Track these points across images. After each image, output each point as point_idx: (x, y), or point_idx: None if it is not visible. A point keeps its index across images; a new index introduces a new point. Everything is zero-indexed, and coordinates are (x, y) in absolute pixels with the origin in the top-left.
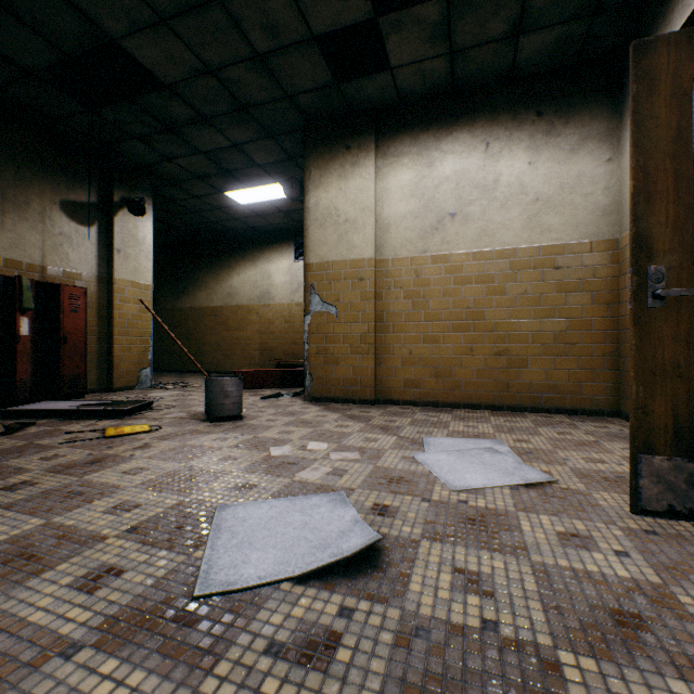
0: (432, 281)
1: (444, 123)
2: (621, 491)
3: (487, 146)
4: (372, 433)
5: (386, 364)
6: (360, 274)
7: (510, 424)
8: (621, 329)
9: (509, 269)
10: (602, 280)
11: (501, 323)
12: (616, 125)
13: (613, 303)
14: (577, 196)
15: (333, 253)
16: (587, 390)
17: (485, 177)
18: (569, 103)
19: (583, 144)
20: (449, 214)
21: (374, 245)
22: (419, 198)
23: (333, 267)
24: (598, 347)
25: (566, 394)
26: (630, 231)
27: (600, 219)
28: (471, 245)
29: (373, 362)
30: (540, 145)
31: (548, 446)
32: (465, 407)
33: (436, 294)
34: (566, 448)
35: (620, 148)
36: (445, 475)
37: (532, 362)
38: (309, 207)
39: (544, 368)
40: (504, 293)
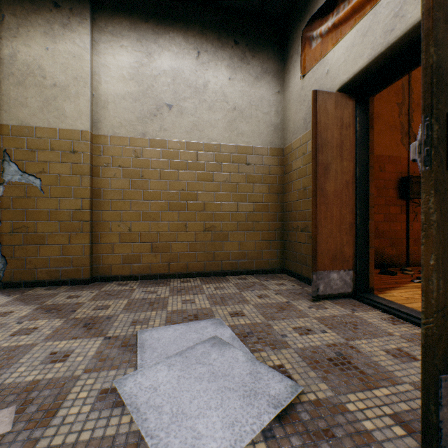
0: (151, 163)
1: (162, 20)
2: (360, 383)
3: (198, 55)
4: (68, 338)
5: (104, 241)
6: (73, 146)
7: (220, 292)
8: (286, 211)
9: (215, 160)
10: (275, 176)
11: (209, 204)
12: (282, 69)
13: (281, 193)
14: (260, 113)
15: (37, 117)
16: (266, 255)
17: (197, 80)
18: (256, 42)
19: (264, 76)
20: (167, 104)
21: (90, 118)
22: (138, 83)
23: (37, 133)
24: (272, 224)
25: (254, 259)
26: (428, 61)
27: (273, 133)
28: (185, 136)
29: (88, 240)
30: (237, 67)
31: (260, 317)
32: (181, 276)
33: (155, 175)
34: (275, 316)
35: (285, 85)
36: (166, 439)
37: (232, 236)
38: (2, 57)
39: (240, 240)
40: (212, 179)
